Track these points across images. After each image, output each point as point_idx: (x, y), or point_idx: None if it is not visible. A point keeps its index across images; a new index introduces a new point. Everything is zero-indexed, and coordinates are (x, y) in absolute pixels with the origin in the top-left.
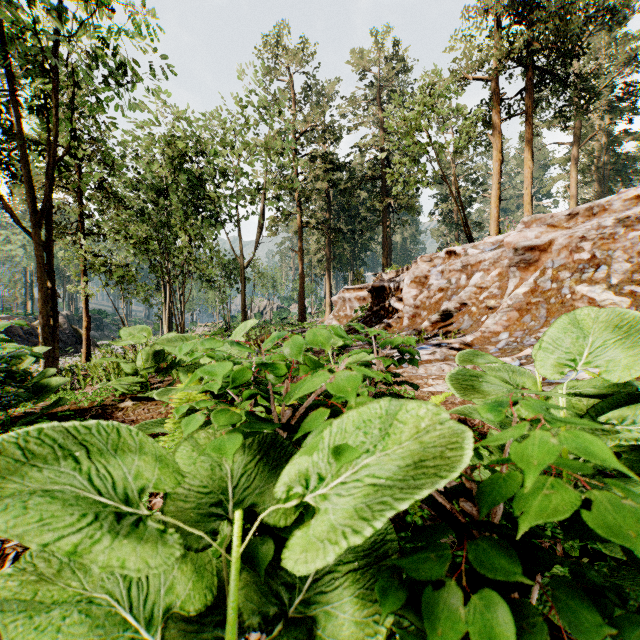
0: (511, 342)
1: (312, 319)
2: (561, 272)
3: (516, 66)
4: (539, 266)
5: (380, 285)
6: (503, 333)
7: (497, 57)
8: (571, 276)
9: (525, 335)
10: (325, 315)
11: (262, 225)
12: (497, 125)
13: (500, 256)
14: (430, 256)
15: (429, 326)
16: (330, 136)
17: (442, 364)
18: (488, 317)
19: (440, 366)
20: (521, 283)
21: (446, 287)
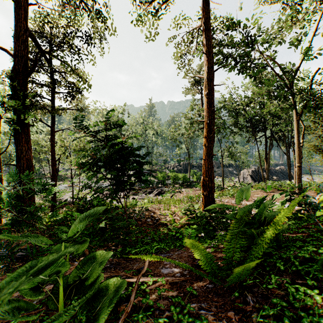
0: None
1: None
2: None
3: None
4: None
5: None
6: None
7: None
8: None
9: None
10: None
11: None
12: None
13: None
14: None
15: None
16: None
17: None
18: None
19: None
20: None
21: None
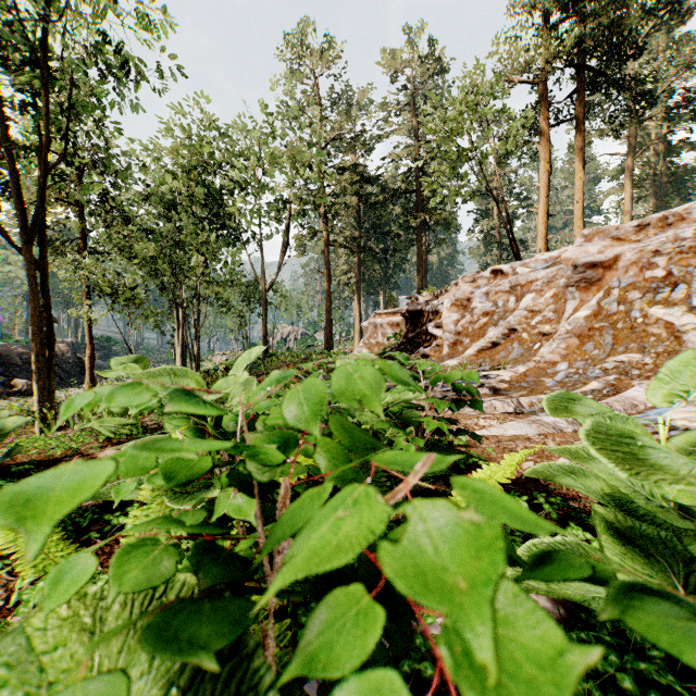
0: (572, 374)
1: (340, 347)
2: (630, 292)
3: (566, 66)
4: (602, 286)
5: (416, 309)
6: (561, 363)
7: (545, 56)
8: (642, 297)
9: (588, 366)
10: (354, 343)
11: (285, 243)
12: (545, 132)
13: (555, 275)
14: (473, 276)
15: (473, 355)
16: (360, 146)
17: (492, 400)
18: (542, 345)
19: (491, 402)
20: (581, 305)
21: (492, 311)
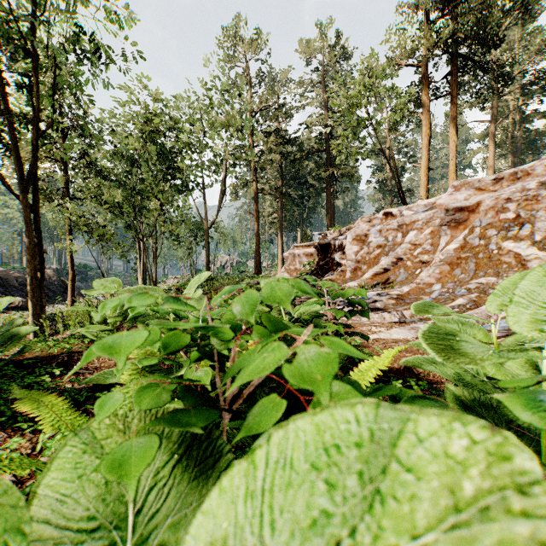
0: (444, 292)
1: (266, 272)
2: (488, 230)
3: (443, 53)
4: (468, 225)
5: (325, 242)
6: (436, 284)
7: (426, 46)
8: (497, 234)
9: (456, 286)
10: (278, 269)
11: (223, 191)
12: (426, 105)
13: (432, 216)
14: (369, 217)
15: (369, 278)
16: (282, 115)
17: (382, 312)
18: (422, 270)
19: (381, 314)
20: (452, 240)
21: (384, 244)
